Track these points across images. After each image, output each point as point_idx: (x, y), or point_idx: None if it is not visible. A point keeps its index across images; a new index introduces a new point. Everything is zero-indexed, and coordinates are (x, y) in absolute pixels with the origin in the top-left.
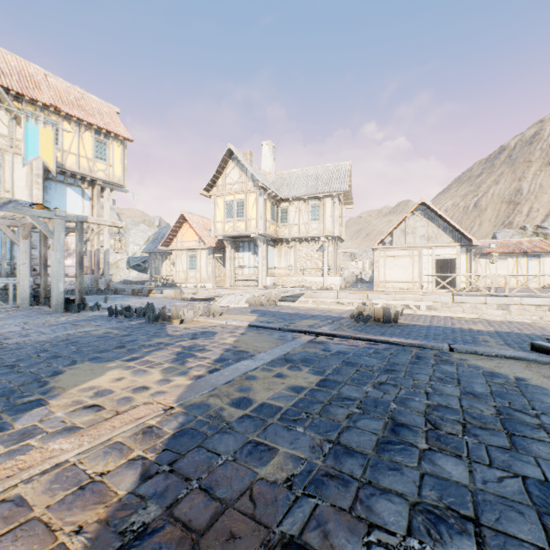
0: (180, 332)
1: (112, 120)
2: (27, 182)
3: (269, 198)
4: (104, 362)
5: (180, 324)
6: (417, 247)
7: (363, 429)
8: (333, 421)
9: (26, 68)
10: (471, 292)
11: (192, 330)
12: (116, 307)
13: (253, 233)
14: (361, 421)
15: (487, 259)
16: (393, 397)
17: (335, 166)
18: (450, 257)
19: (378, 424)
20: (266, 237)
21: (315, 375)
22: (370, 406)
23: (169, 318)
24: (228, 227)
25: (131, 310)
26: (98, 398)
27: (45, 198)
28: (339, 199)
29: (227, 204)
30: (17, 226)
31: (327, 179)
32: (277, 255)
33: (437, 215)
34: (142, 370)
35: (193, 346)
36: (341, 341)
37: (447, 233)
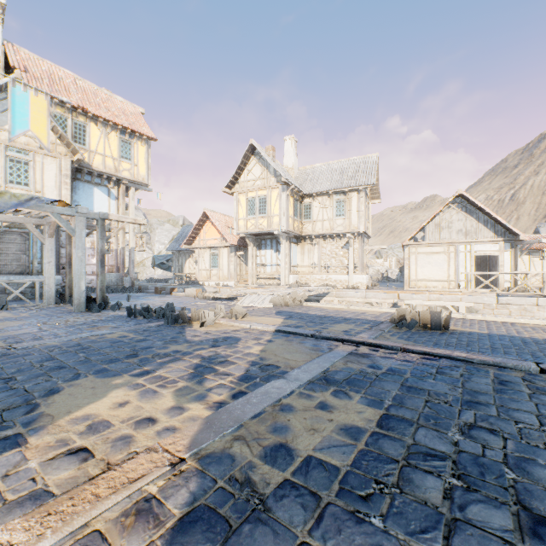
0: (199, 337)
1: (136, 120)
2: (56, 182)
3: (292, 194)
4: (110, 376)
5: (200, 327)
6: (453, 243)
7: (482, 528)
8: (425, 505)
9: (56, 72)
10: (519, 292)
11: (212, 335)
12: (135, 307)
13: (275, 230)
14: (472, 508)
15: (532, 256)
16: (500, 455)
17: (361, 158)
18: (492, 253)
19: (504, 516)
20: (289, 234)
21: (372, 408)
22: (473, 472)
23: (189, 319)
24: (250, 224)
25: (151, 310)
26: (89, 436)
27: (74, 198)
28: (366, 193)
29: (249, 200)
30: (43, 224)
31: (353, 172)
32: (299, 253)
33: (477, 207)
34: (151, 391)
35: (214, 357)
36: (389, 354)
37: (488, 227)
